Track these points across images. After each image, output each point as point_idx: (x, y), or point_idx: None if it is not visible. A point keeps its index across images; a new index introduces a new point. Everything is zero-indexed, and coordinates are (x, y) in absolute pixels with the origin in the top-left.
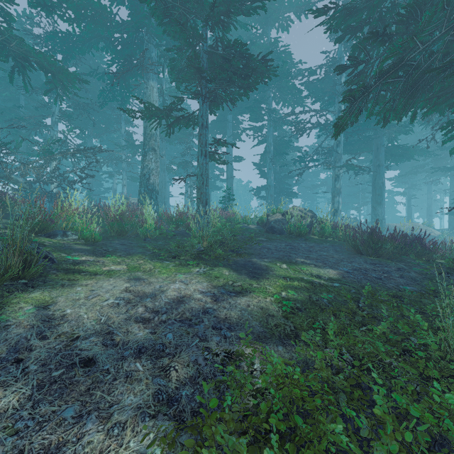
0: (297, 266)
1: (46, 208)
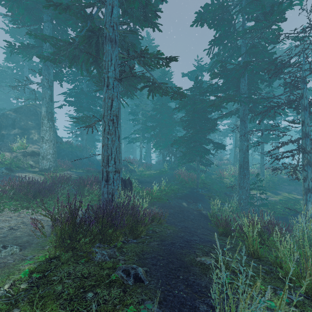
0: (291, 194)
1: (222, 174)
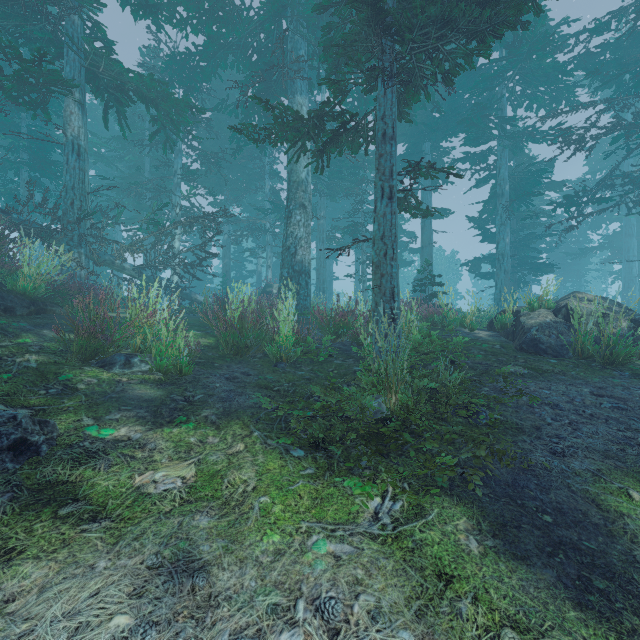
0: None
1: (106, 314)
